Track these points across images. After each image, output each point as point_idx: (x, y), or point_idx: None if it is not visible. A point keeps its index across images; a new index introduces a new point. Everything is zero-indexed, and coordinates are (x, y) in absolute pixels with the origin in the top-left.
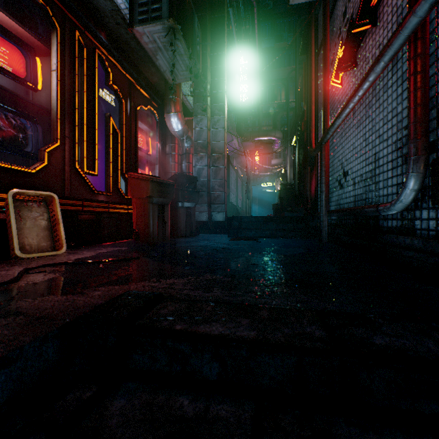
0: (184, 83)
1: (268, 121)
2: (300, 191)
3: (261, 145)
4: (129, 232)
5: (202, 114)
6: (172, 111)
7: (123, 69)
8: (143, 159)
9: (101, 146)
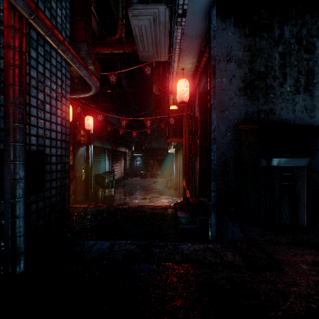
0: None
1: None
2: None
3: None
4: None
5: None
6: None
7: None
8: None
9: None
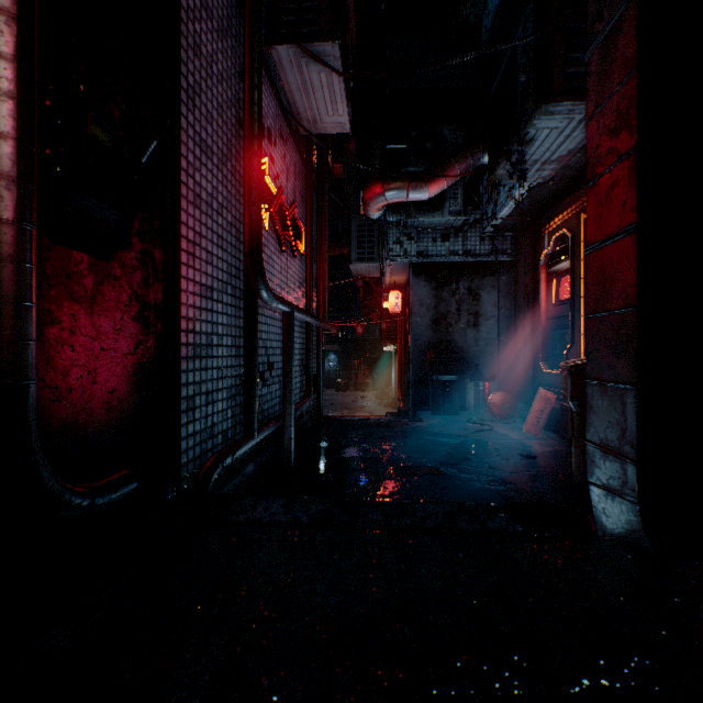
0: None
1: None
2: None
3: None
4: None
5: None
6: None
7: None
8: None
9: None
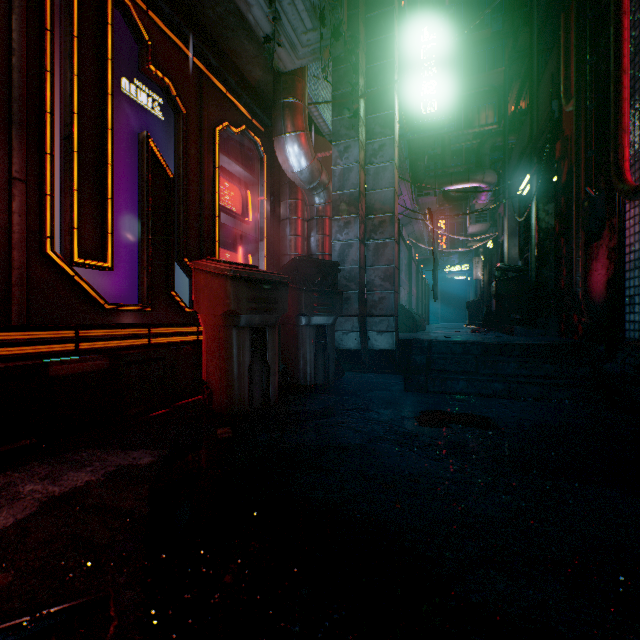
0: (313, 81)
1: (456, 163)
2: (540, 283)
3: (448, 201)
4: (198, 381)
5: (347, 136)
6: (287, 129)
7: (187, 47)
8: (233, 231)
9: (131, 204)
